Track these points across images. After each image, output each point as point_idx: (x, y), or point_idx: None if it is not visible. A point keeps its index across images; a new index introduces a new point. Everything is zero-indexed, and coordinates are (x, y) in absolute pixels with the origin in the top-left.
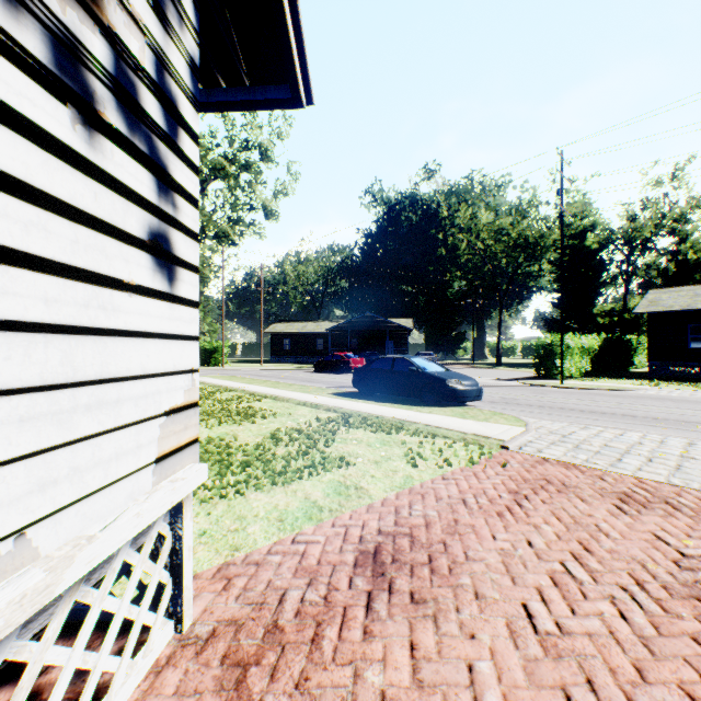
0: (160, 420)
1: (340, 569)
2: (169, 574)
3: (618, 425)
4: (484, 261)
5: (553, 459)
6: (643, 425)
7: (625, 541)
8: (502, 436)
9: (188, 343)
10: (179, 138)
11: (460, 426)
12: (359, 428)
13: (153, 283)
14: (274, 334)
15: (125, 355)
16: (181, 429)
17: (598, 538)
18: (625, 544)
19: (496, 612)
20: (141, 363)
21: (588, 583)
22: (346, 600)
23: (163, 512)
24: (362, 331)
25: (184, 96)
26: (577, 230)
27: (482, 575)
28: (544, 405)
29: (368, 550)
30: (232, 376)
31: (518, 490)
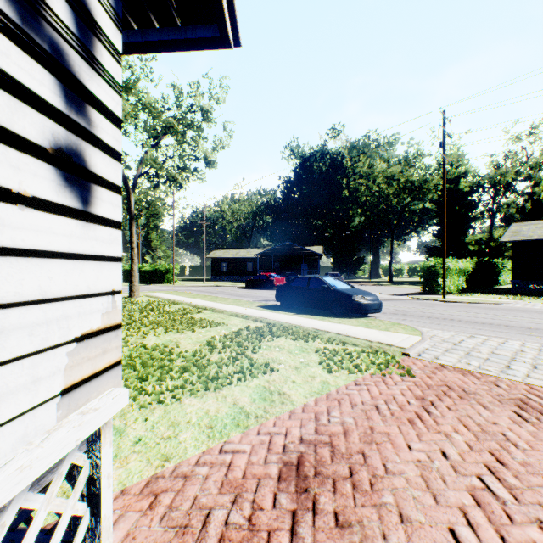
0: (68, 347)
1: (264, 483)
2: (86, 504)
3: (498, 334)
4: (379, 201)
5: (450, 365)
6: (520, 334)
7: (535, 452)
8: (402, 344)
9: (108, 264)
10: (94, 48)
11: (366, 335)
12: (281, 336)
13: (58, 197)
14: (214, 259)
15: (12, 277)
16: (97, 354)
17: (508, 448)
18: (536, 456)
19: (424, 540)
20: (39, 285)
21: (511, 502)
22: (270, 523)
23: (64, 453)
24: (282, 256)
25: (102, 7)
26: (453, 176)
27: (404, 492)
28: (433, 316)
29: (291, 461)
30: (180, 291)
31: (424, 396)
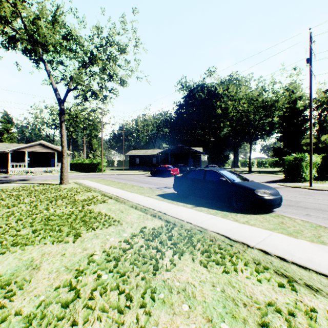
0: None
1: None
2: None
3: None
4: (242, 116)
5: None
6: None
7: None
8: None
9: None
10: None
11: (308, 257)
12: (185, 253)
13: None
14: (131, 155)
15: None
16: None
17: None
18: None
19: None
20: None
21: None
22: None
23: None
24: (176, 154)
25: None
26: (291, 99)
27: None
28: None
29: None
30: (102, 179)
31: None
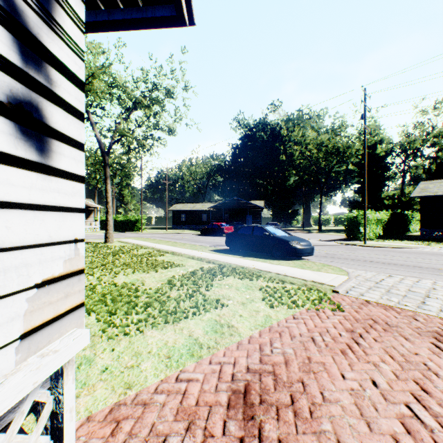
0: (28, 293)
1: (215, 410)
2: (49, 437)
3: (412, 274)
4: (310, 163)
5: (373, 301)
6: (430, 274)
7: None
8: (332, 283)
9: (70, 214)
10: (56, 14)
11: (301, 275)
12: (230, 276)
13: (17, 150)
14: (175, 211)
15: None
16: (59, 298)
17: (430, 377)
18: None
19: None
20: None
21: (438, 430)
22: None
23: (20, 397)
24: (231, 209)
25: None
26: (371, 143)
27: (340, 420)
28: (357, 259)
29: (239, 389)
30: (147, 238)
31: (353, 328)
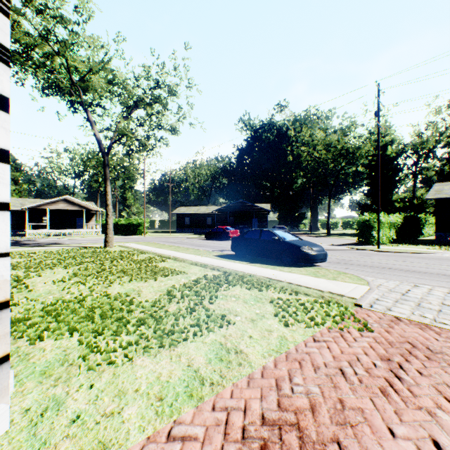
0: None
1: None
2: None
3: (440, 283)
4: (319, 165)
5: (405, 318)
6: None
7: None
8: (353, 294)
9: None
10: None
11: (316, 284)
12: (237, 285)
13: None
14: (179, 214)
15: None
16: None
17: None
18: None
19: None
20: None
21: None
22: None
23: None
24: (236, 212)
25: None
26: (381, 144)
27: None
28: (373, 265)
29: None
30: (149, 242)
31: (389, 356)
